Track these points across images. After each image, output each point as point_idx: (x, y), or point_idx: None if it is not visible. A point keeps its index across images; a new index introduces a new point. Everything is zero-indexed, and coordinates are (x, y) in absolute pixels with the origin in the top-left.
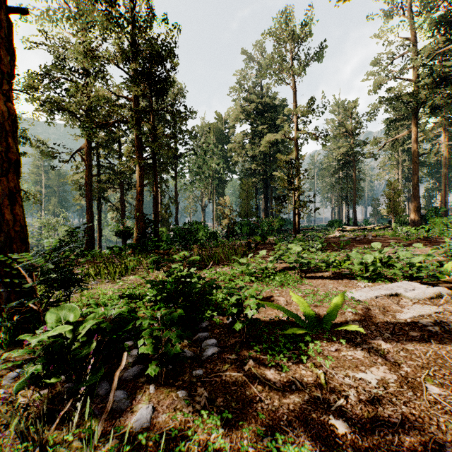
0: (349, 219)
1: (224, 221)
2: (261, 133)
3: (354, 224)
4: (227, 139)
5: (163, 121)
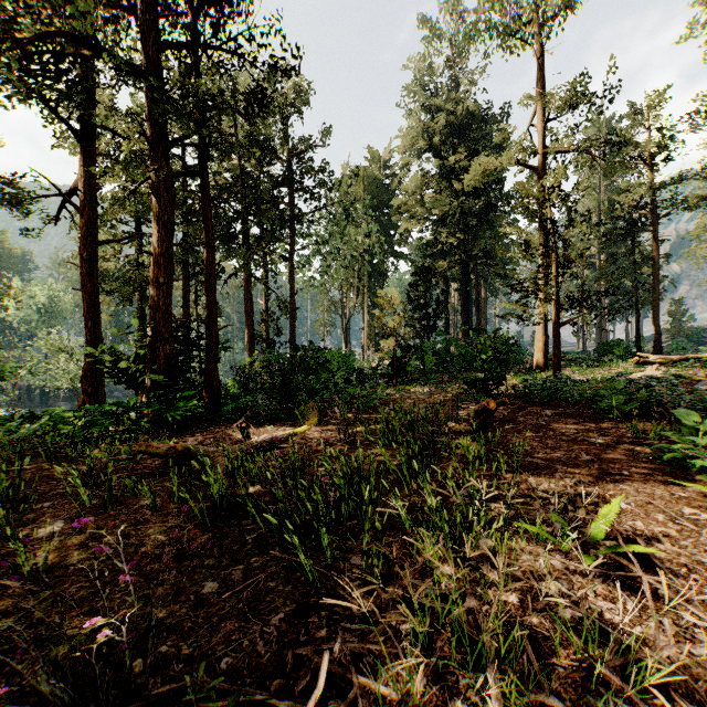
0: (640, 339)
1: (387, 342)
2: (457, 172)
3: (656, 349)
4: (389, 195)
5: (265, 148)
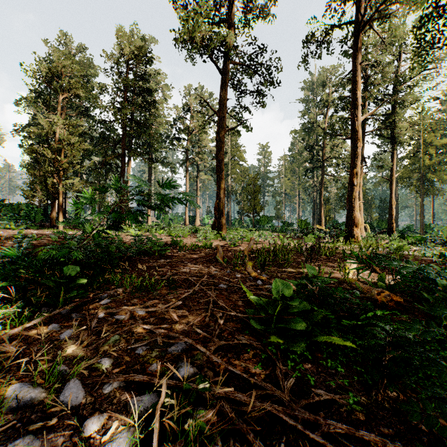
0: None
1: None
2: None
3: None
4: None
5: None
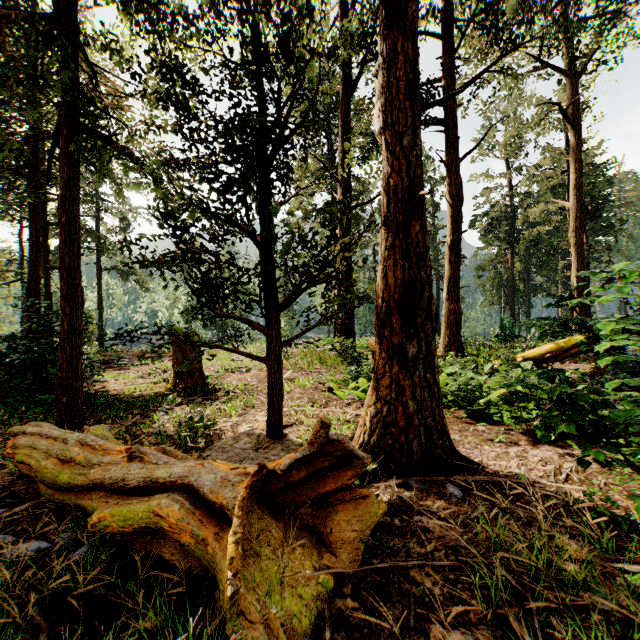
0: None
1: None
2: None
3: None
4: None
5: None
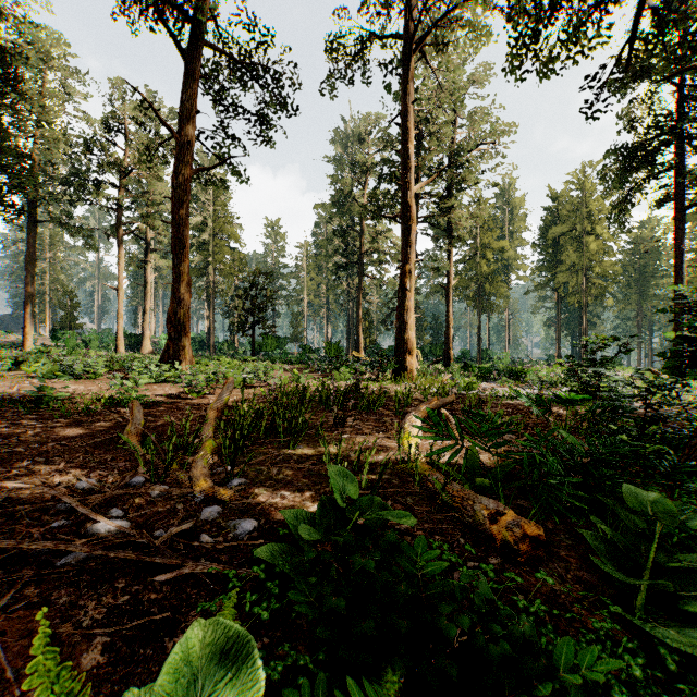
0: None
1: None
2: None
3: None
4: None
5: None
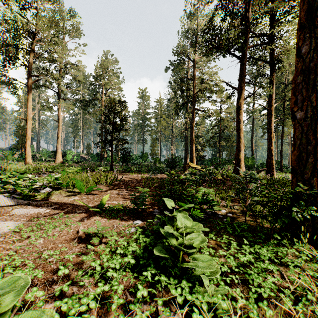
0: None
1: None
2: None
3: None
4: None
5: None
